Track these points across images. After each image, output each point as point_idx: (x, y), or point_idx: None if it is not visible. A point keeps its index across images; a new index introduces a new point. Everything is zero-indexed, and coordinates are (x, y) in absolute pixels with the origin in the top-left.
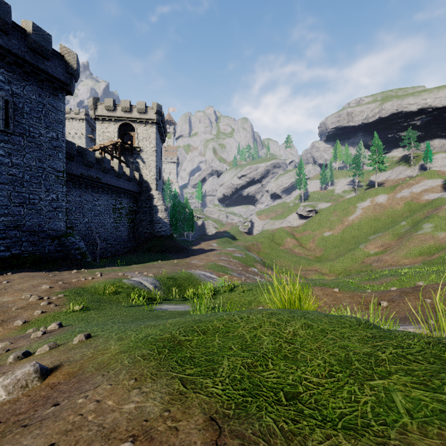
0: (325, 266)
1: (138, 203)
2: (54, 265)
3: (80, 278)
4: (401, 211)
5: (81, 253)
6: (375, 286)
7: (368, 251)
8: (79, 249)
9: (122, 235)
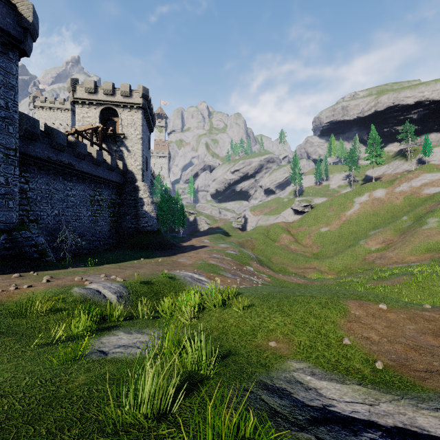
0: (324, 263)
1: (122, 195)
2: None
3: (11, 286)
4: (401, 206)
5: (38, 250)
6: (387, 286)
7: (369, 247)
8: (37, 246)
9: (102, 231)
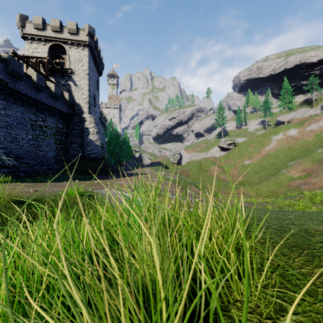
0: (252, 189)
1: (69, 125)
2: None
3: None
4: (313, 141)
5: None
6: None
7: (291, 175)
8: None
9: (46, 156)
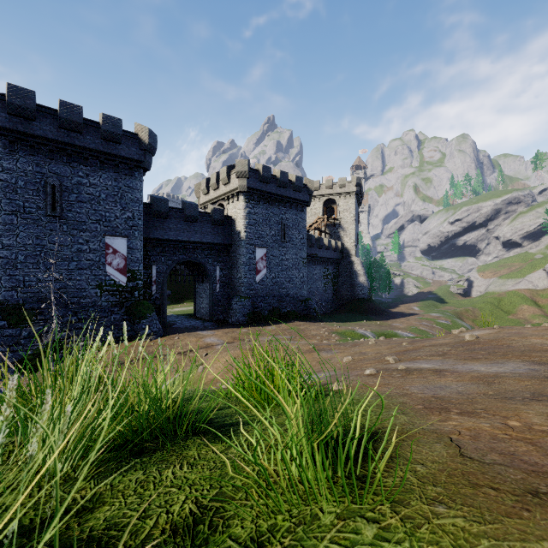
0: None
1: (339, 268)
2: (306, 319)
3: (331, 327)
4: None
5: (315, 311)
6: None
7: None
8: (315, 309)
9: (328, 297)
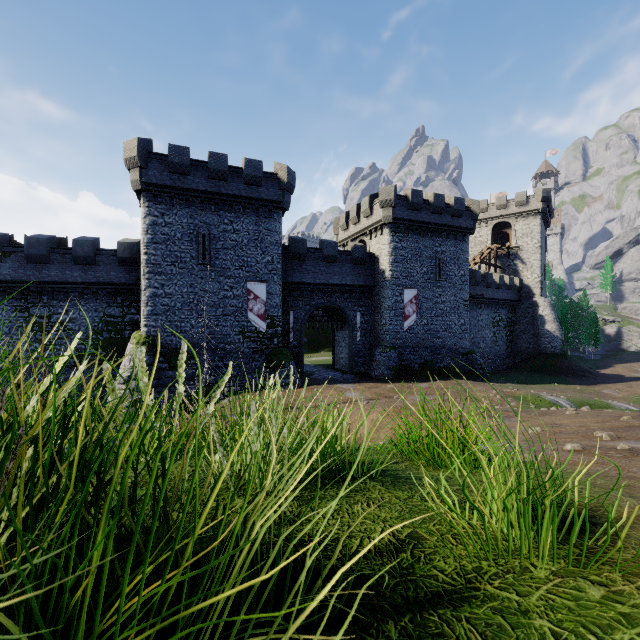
0: None
1: (516, 312)
2: (469, 376)
3: (504, 389)
4: None
5: (481, 368)
6: None
7: None
8: (480, 365)
9: (500, 350)
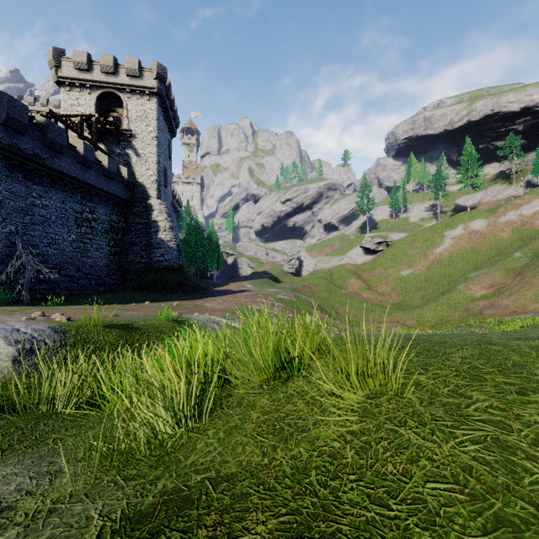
0: (410, 316)
1: (128, 217)
2: None
3: None
4: (509, 240)
5: None
6: None
7: (471, 293)
8: None
9: (95, 265)
